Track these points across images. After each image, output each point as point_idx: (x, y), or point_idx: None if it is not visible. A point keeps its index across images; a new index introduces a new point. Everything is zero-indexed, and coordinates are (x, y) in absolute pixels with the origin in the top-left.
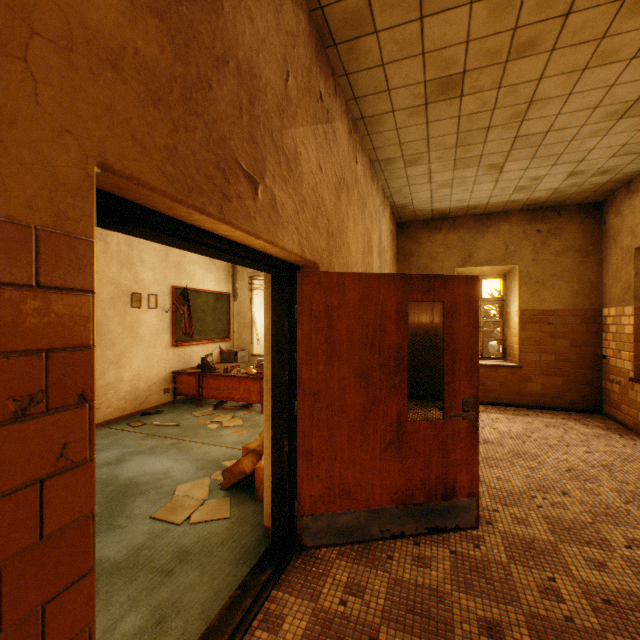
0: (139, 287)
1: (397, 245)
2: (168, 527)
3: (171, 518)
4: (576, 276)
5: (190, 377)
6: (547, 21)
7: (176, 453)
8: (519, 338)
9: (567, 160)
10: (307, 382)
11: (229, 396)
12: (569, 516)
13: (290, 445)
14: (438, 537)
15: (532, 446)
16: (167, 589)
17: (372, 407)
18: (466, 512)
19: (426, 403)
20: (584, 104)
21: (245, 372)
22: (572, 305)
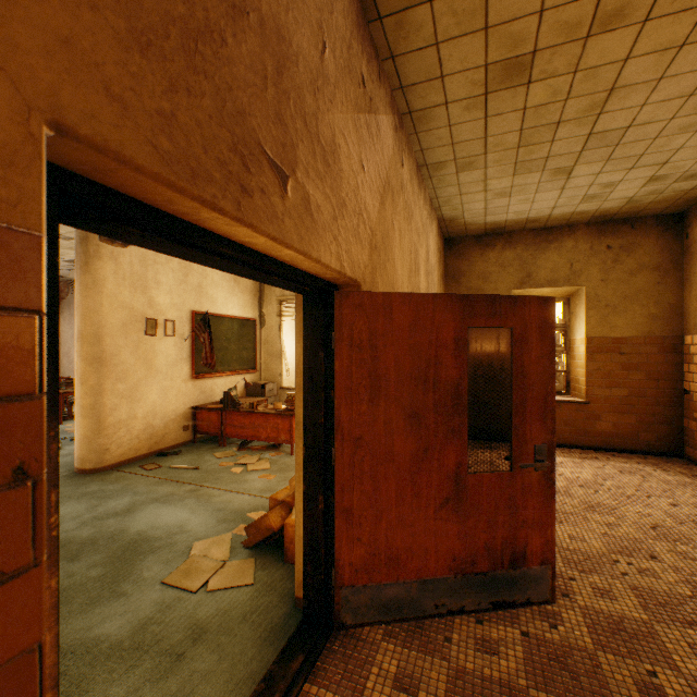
0: (154, 312)
1: (445, 264)
2: (181, 595)
3: (185, 584)
4: (653, 298)
5: (212, 413)
6: None
7: (194, 502)
8: (586, 370)
9: (648, 162)
10: (347, 425)
11: (255, 435)
12: (662, 587)
13: (326, 501)
14: (505, 613)
15: (606, 497)
16: (177, 679)
17: (425, 456)
18: (539, 583)
19: (478, 443)
20: (676, 91)
21: (273, 408)
22: (648, 332)
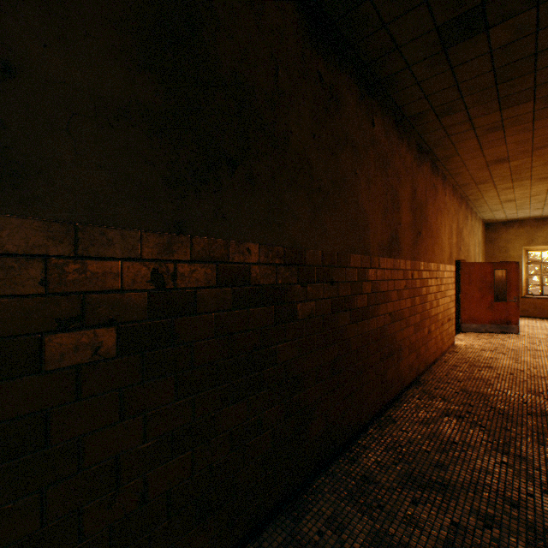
0: None
1: (484, 235)
2: None
3: None
4: None
5: None
6: (540, 193)
7: None
8: None
9: None
10: (462, 290)
11: None
12: None
13: (457, 306)
14: (504, 335)
15: None
16: None
17: (482, 297)
18: (514, 329)
19: None
20: None
21: None
22: None
